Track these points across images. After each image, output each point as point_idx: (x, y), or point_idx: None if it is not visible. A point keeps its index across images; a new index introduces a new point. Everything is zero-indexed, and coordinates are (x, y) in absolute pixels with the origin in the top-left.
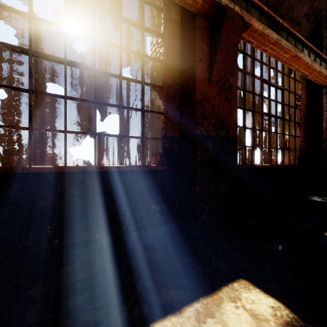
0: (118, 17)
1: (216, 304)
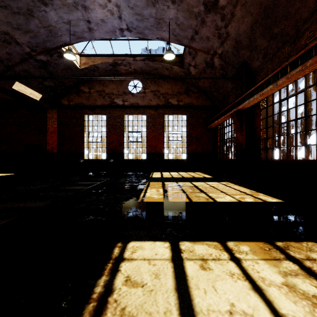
0: (315, 84)
1: (269, 197)
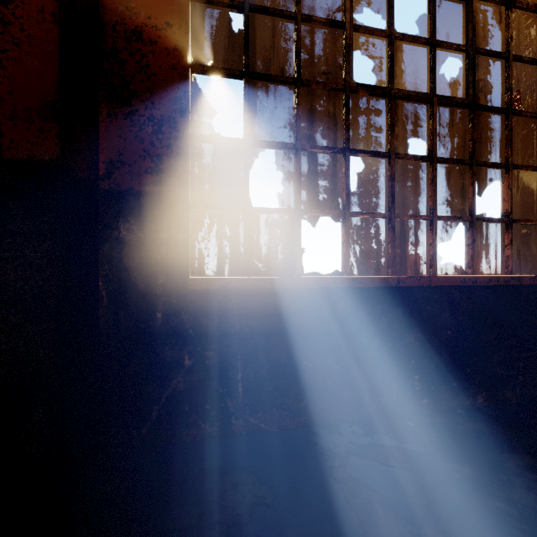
0: (505, 1)
1: None
